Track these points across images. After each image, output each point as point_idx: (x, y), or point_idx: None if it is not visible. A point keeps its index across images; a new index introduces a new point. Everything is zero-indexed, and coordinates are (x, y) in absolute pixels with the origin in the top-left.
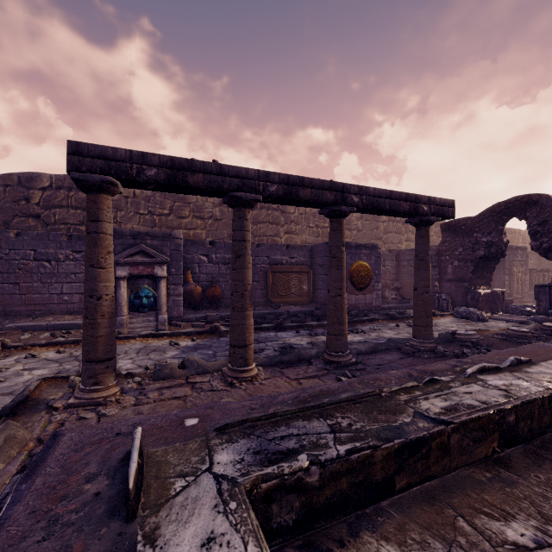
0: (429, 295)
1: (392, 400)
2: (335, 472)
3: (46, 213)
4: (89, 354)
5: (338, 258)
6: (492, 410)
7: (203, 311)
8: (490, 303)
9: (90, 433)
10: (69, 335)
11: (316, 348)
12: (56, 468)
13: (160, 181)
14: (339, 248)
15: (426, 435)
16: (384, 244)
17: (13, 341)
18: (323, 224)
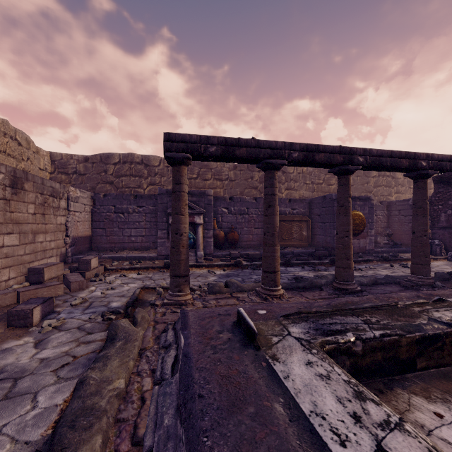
0: (427, 238)
1: (408, 310)
2: (373, 347)
3: (116, 180)
4: (175, 271)
5: (345, 207)
6: None
7: (226, 250)
8: None
9: (202, 313)
10: (140, 263)
11: (324, 278)
12: (197, 326)
13: (218, 155)
14: (346, 199)
15: (441, 333)
16: (374, 196)
17: (109, 266)
18: (318, 181)
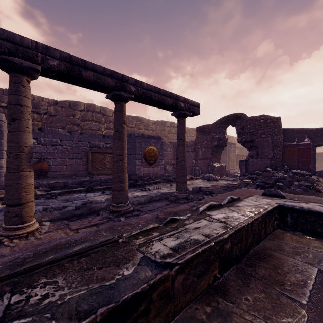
0: (185, 162)
1: (127, 246)
2: None
3: None
4: None
5: (120, 132)
6: (213, 242)
7: None
8: (219, 171)
9: None
10: None
11: (107, 202)
12: None
13: None
14: (120, 125)
15: (145, 289)
16: (168, 140)
17: None
18: (132, 125)
